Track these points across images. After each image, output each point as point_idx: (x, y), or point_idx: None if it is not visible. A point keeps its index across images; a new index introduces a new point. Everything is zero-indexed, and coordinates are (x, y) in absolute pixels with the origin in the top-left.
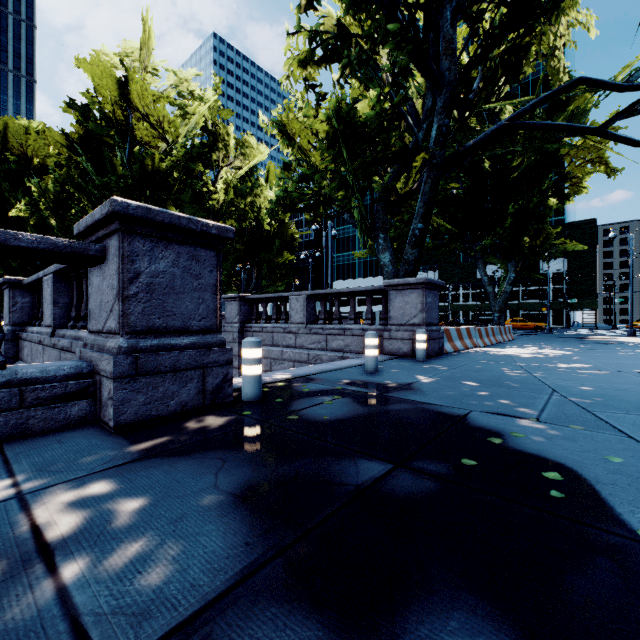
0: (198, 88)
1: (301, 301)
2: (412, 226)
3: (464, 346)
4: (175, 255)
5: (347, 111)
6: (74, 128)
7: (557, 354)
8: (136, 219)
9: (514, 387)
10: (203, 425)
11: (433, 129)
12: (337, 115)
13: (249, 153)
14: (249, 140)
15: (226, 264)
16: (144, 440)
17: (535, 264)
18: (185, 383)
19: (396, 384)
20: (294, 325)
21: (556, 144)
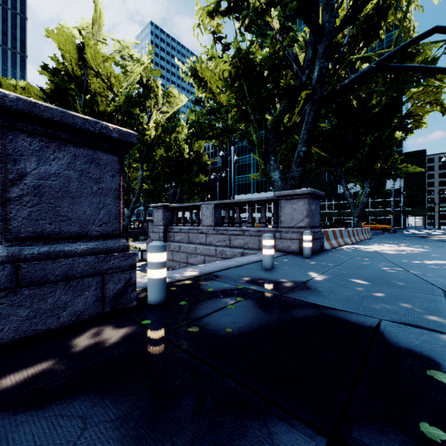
0: (136, 54)
1: (210, 209)
2: (297, 149)
3: (338, 244)
4: (70, 157)
5: (247, 52)
6: (48, 85)
7: (415, 251)
8: (17, 113)
9: (403, 286)
10: (92, 342)
11: (315, 71)
12: (238, 56)
13: (173, 101)
14: (173, 92)
15: (158, 183)
16: (8, 371)
17: (384, 182)
18: (80, 291)
19: (293, 282)
20: (205, 227)
21: (412, 84)
